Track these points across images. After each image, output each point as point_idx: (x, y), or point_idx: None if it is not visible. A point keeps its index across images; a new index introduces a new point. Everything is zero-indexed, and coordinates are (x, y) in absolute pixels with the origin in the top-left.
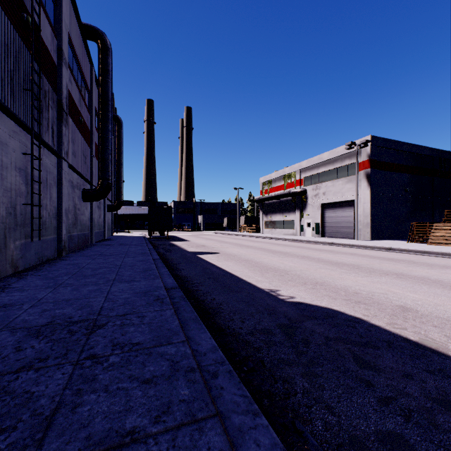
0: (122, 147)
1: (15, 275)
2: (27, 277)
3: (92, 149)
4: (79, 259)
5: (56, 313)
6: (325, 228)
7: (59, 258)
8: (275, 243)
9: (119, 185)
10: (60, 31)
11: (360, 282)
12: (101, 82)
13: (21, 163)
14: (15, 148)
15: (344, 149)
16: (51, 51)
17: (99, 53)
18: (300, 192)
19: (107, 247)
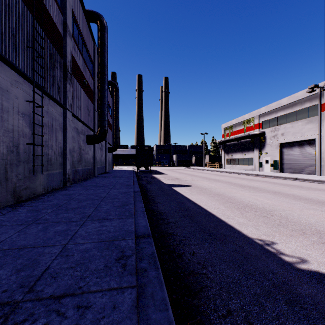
0: (118, 105)
1: (13, 205)
2: (20, 208)
3: (95, 105)
4: (75, 190)
5: None
6: (283, 165)
7: (62, 188)
8: (239, 177)
9: (116, 133)
10: (65, 8)
11: None
12: (100, 52)
13: (25, 109)
14: (17, 95)
15: (306, 92)
16: (57, 23)
17: (98, 31)
18: (259, 134)
19: (103, 179)
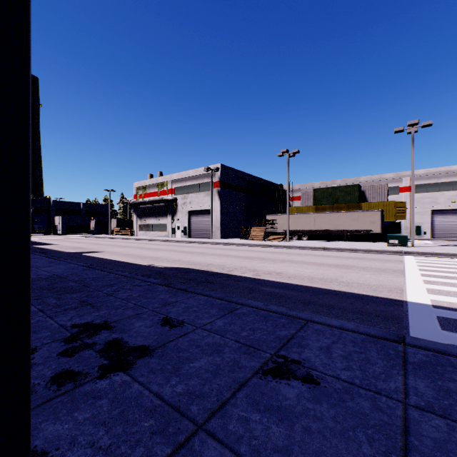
0: None
1: None
2: None
3: None
4: None
5: None
6: (191, 231)
7: None
8: (150, 243)
9: None
10: None
11: (198, 258)
12: None
13: None
14: None
15: (204, 170)
16: None
17: None
18: (172, 200)
19: None
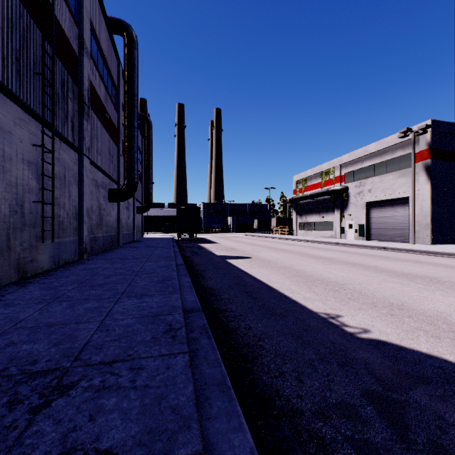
0: (151, 148)
1: (18, 283)
2: (29, 285)
3: (119, 148)
4: (97, 263)
5: (21, 350)
6: (370, 230)
7: (78, 262)
8: (314, 247)
9: (148, 186)
10: (80, 18)
11: None
12: (127, 76)
13: (31, 155)
14: (22, 138)
15: (397, 137)
16: (71, 39)
17: (125, 46)
18: (340, 190)
19: (132, 249)
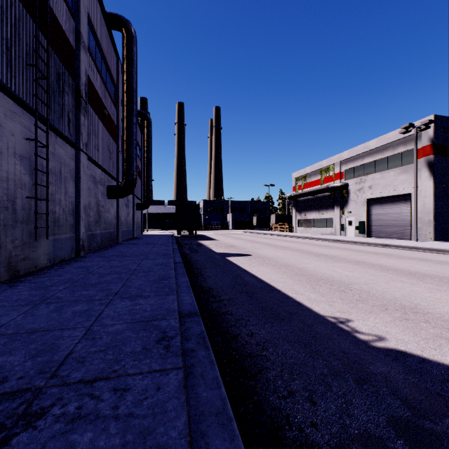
0: (150, 145)
1: (9, 282)
2: (19, 284)
3: (118, 144)
4: (94, 261)
5: None
6: (371, 227)
7: (74, 259)
8: (314, 244)
9: (148, 183)
10: (77, 11)
11: None
12: (126, 72)
13: (23, 149)
14: (13, 131)
15: (399, 133)
16: (67, 32)
17: (124, 42)
18: (340, 187)
19: (131, 247)
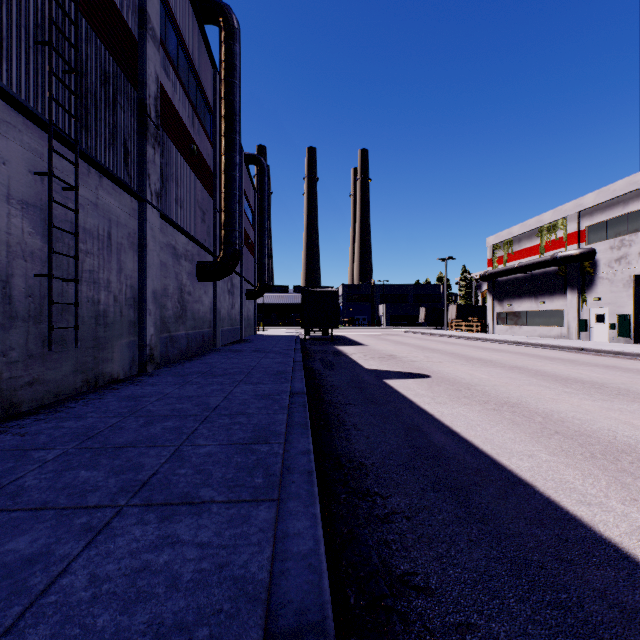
0: (266, 203)
1: None
2: None
3: (216, 200)
4: (159, 383)
5: None
6: None
7: (132, 379)
8: (538, 355)
9: (262, 260)
10: None
11: None
12: (224, 85)
13: (29, 191)
14: (6, 156)
15: None
16: (122, 8)
17: (221, 39)
18: (579, 256)
19: (230, 356)
